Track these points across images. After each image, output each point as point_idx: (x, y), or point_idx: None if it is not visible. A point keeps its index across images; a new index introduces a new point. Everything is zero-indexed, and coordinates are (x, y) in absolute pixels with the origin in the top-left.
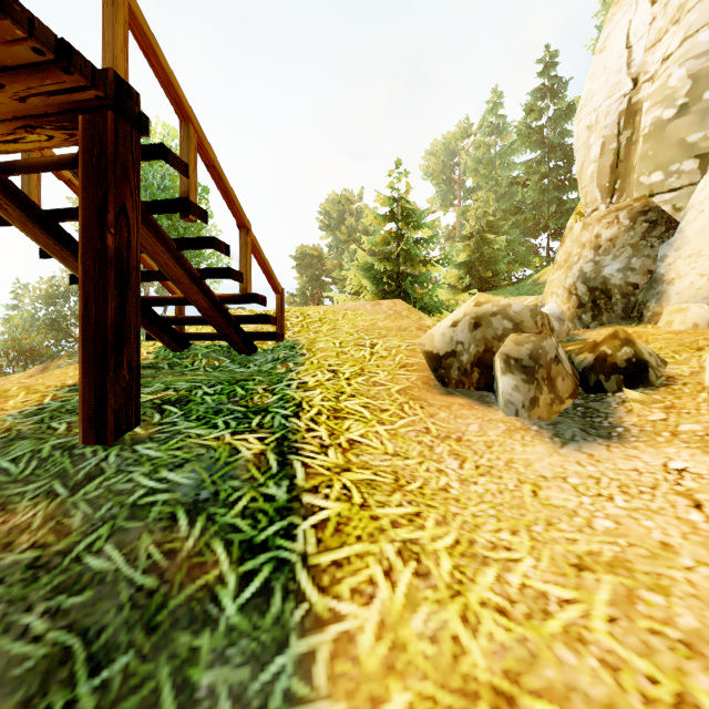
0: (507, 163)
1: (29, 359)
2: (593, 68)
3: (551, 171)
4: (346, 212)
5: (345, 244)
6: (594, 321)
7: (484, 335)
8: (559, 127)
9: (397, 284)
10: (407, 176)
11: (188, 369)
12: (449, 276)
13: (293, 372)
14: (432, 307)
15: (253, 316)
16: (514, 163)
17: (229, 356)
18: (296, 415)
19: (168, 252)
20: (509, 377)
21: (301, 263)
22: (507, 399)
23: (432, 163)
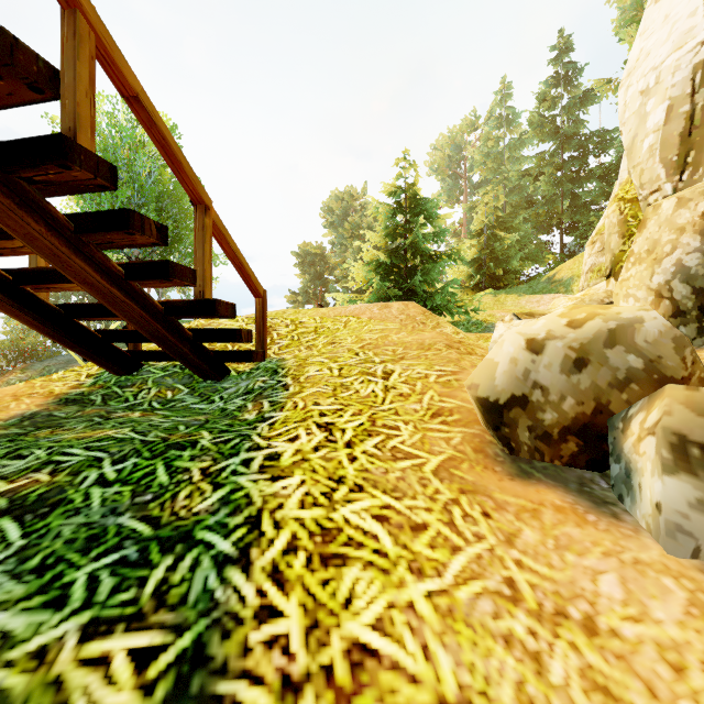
0: (517, 156)
1: (28, 359)
2: (646, 22)
3: (565, 162)
4: (349, 208)
5: (348, 241)
6: (701, 337)
7: (592, 376)
8: (574, 117)
9: (404, 282)
10: (415, 165)
11: (127, 404)
12: (457, 273)
13: (264, 423)
14: (444, 308)
15: (216, 330)
16: (524, 156)
17: (190, 382)
18: (242, 559)
19: (55, 234)
20: (682, 480)
21: (304, 261)
22: (676, 522)
23: (438, 158)
